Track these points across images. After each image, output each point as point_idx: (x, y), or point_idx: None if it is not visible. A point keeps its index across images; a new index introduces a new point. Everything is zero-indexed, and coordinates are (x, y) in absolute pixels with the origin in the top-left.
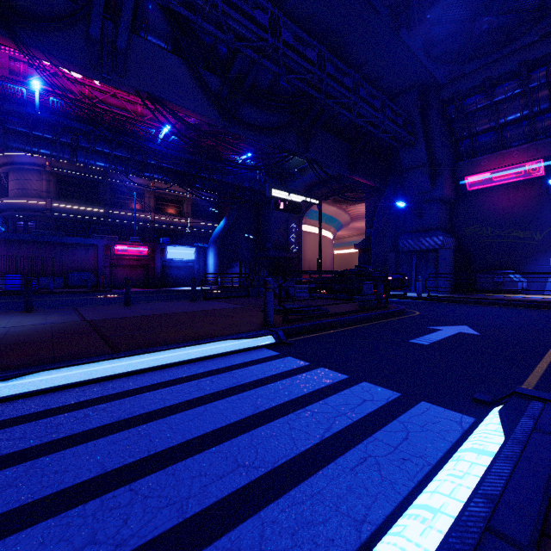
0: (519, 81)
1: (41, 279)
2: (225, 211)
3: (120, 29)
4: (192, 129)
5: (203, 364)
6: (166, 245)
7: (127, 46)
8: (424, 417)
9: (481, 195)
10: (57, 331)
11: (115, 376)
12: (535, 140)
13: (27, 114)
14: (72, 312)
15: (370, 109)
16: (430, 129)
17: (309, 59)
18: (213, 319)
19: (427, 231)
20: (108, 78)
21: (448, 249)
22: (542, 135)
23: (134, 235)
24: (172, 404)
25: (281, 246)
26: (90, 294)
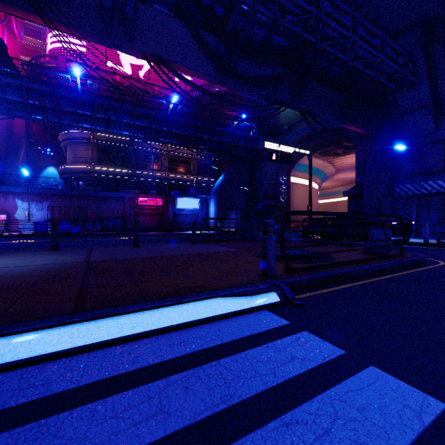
0: None
1: (86, 224)
2: (224, 168)
3: None
4: (192, 86)
5: (182, 337)
6: (176, 197)
7: (135, 13)
8: None
9: None
10: (50, 273)
11: (55, 355)
12: None
13: (73, 97)
14: (86, 252)
15: (369, 48)
16: (435, 66)
17: None
18: (206, 265)
19: (429, 174)
20: (118, 44)
21: None
22: None
23: (152, 189)
24: None
25: (272, 196)
26: (117, 236)
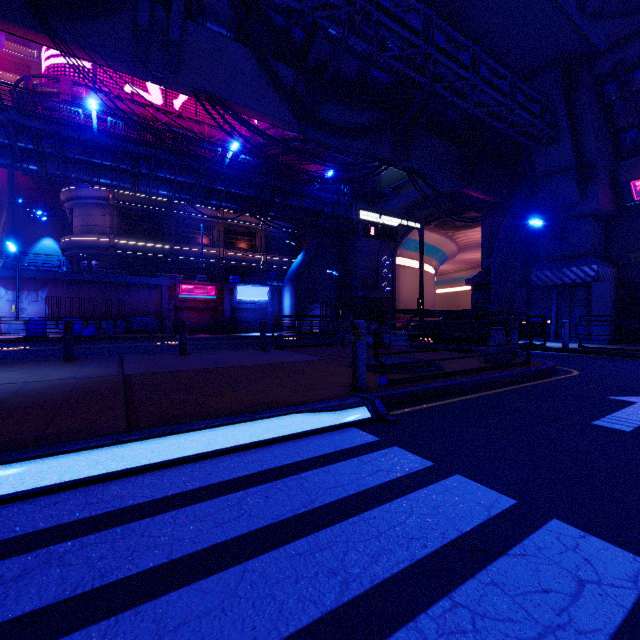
0: None
1: (103, 323)
2: (304, 243)
3: (172, 13)
4: (260, 135)
5: (258, 455)
6: (236, 285)
7: (182, 35)
8: None
9: None
10: (78, 389)
11: (117, 474)
12: None
13: (85, 140)
14: (115, 362)
15: (495, 94)
16: (579, 118)
17: (411, 29)
18: (281, 377)
19: (573, 258)
20: (159, 77)
21: (608, 282)
22: None
23: (201, 273)
24: (184, 553)
25: (371, 284)
26: (151, 340)
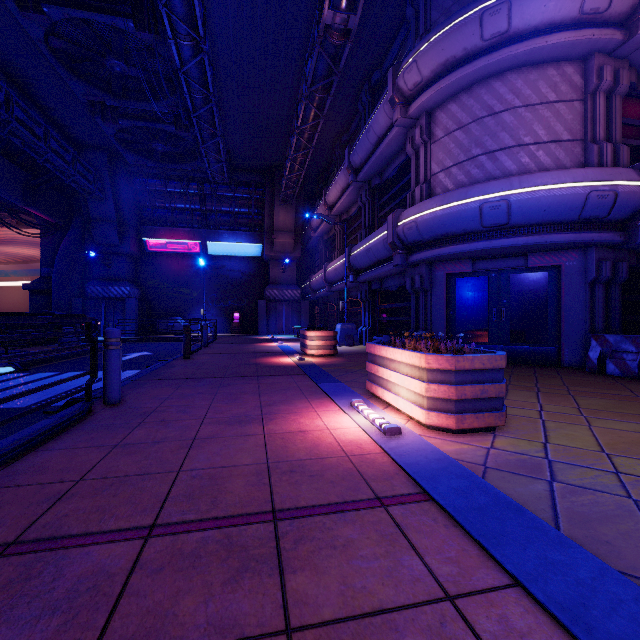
0: (183, 185)
1: None
2: None
3: None
4: None
5: None
6: None
7: None
8: (129, 372)
9: (160, 256)
10: None
11: None
12: (194, 227)
13: None
14: None
15: (62, 162)
16: (119, 192)
17: None
18: None
19: (116, 280)
20: None
21: (135, 299)
22: (197, 225)
23: None
24: (2, 388)
25: None
26: None
